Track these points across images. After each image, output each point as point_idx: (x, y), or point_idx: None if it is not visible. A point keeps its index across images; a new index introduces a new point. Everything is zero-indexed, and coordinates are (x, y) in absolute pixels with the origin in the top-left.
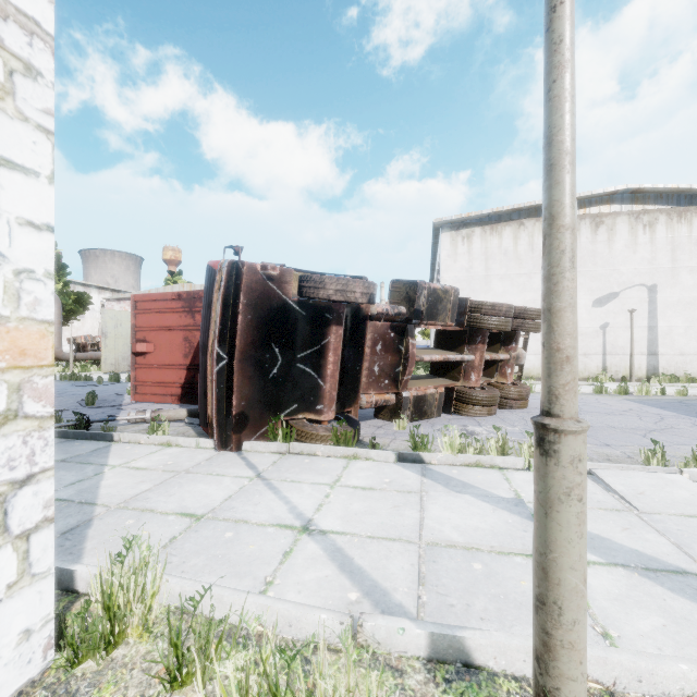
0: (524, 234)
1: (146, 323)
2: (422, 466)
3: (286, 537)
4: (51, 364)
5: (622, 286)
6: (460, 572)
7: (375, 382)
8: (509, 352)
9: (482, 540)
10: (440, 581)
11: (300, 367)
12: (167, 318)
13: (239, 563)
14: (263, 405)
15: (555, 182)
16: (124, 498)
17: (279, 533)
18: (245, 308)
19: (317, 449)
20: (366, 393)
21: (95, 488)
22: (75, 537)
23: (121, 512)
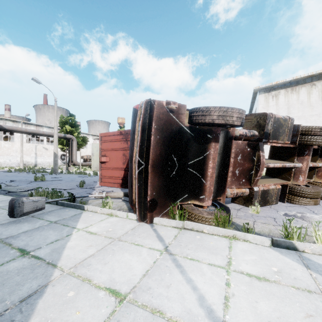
0: (315, 90)
1: (106, 147)
2: (297, 254)
3: None
4: None
5: None
6: None
7: (236, 181)
8: None
9: None
10: None
11: (189, 170)
12: (115, 144)
13: None
14: (166, 195)
15: None
16: (75, 262)
17: None
18: (155, 131)
19: (204, 228)
20: (230, 188)
21: (62, 248)
22: (27, 309)
23: (68, 279)
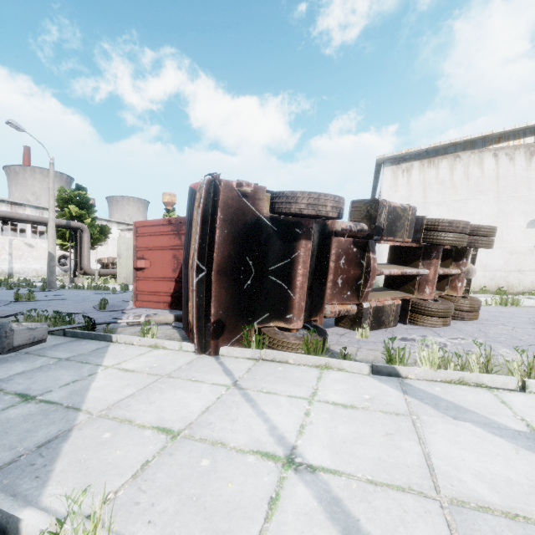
0: (459, 165)
1: (144, 244)
2: (398, 380)
3: (270, 473)
4: None
5: None
6: None
7: (338, 294)
8: (459, 267)
9: (529, 504)
10: None
11: (271, 279)
12: (160, 240)
13: (215, 513)
14: (237, 314)
15: None
16: (108, 403)
17: (260, 465)
18: (222, 223)
19: (289, 357)
20: (330, 304)
21: (84, 390)
22: (49, 453)
23: (101, 421)
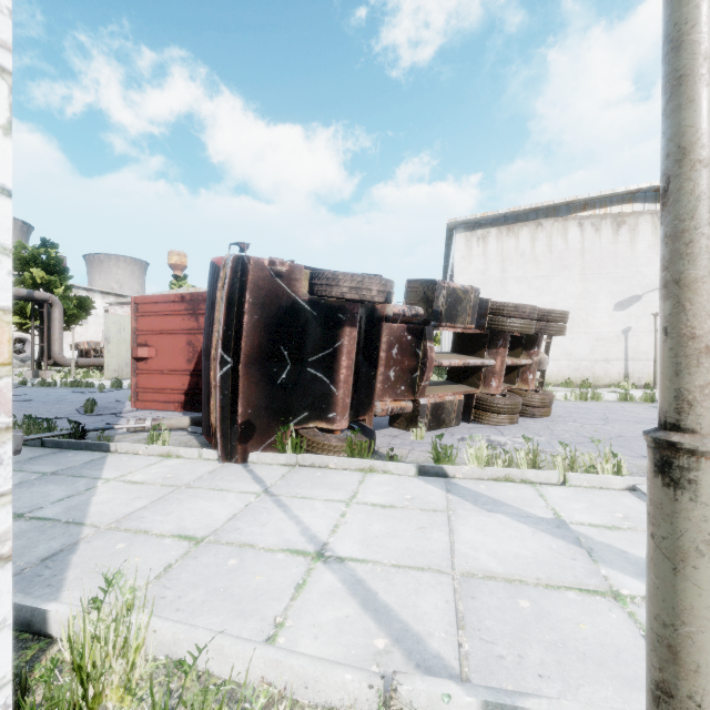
0: (542, 235)
1: (148, 327)
2: (445, 480)
3: (299, 565)
4: (7, 362)
5: (645, 289)
6: (504, 611)
7: (390, 389)
8: (531, 357)
9: (526, 571)
10: (482, 623)
11: (310, 372)
12: (169, 321)
13: (243, 599)
14: (270, 413)
15: (688, 100)
16: (116, 517)
17: (290, 560)
18: (251, 307)
19: (330, 461)
20: (381, 400)
21: (85, 505)
22: (56, 564)
23: (111, 534)
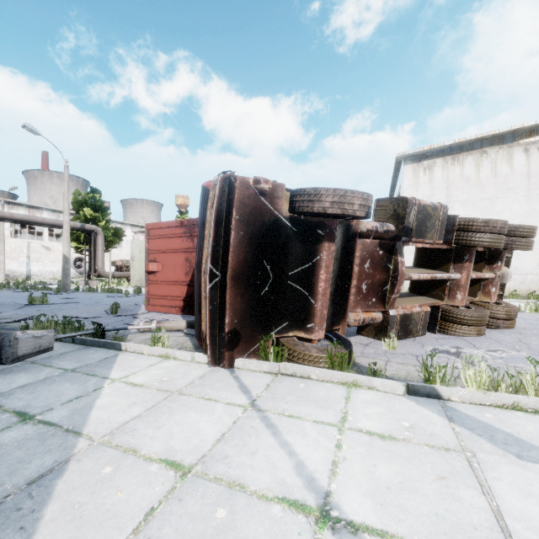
0: (486, 162)
1: (156, 247)
2: (440, 403)
3: (301, 532)
4: None
5: None
6: None
7: (362, 300)
8: (493, 271)
9: None
10: None
11: (290, 285)
12: (172, 242)
13: None
14: (254, 323)
15: None
16: (111, 427)
17: (288, 519)
18: (237, 224)
19: (311, 371)
20: (353, 311)
21: (88, 409)
22: (40, 493)
23: (102, 450)
